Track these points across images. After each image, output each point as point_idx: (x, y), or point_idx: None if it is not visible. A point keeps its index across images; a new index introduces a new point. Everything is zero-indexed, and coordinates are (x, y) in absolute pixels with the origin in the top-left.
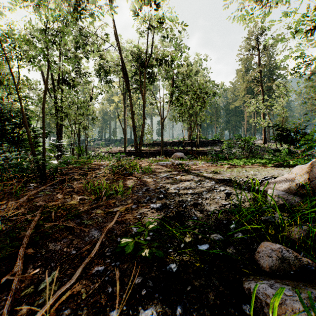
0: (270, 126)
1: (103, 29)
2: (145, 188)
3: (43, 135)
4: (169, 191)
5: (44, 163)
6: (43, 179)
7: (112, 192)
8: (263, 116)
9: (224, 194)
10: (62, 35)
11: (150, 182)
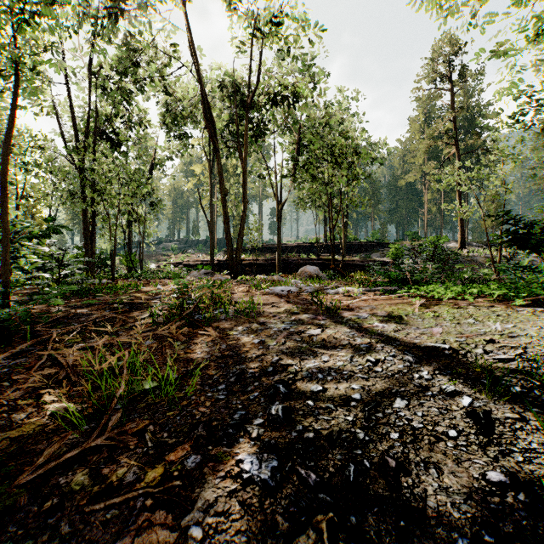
0: (490, 216)
1: (169, 36)
2: (237, 370)
3: (3, 236)
4: (298, 388)
5: (6, 299)
6: (3, 339)
7: (148, 387)
8: (460, 199)
9: (470, 420)
10: (51, 7)
11: (250, 348)
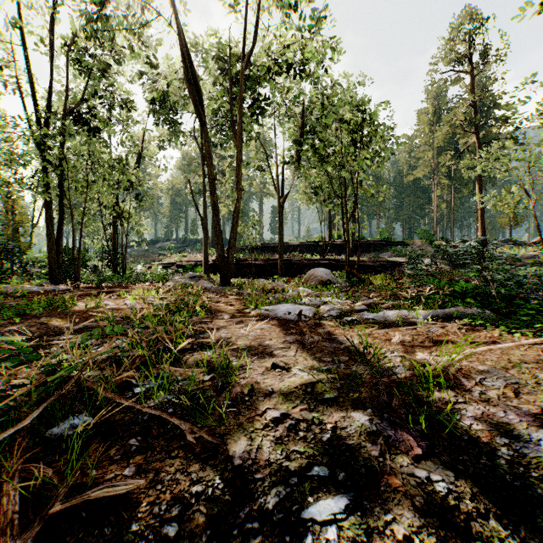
0: None
1: None
2: None
3: None
4: None
5: None
6: None
7: None
8: (481, 193)
9: None
10: None
11: None
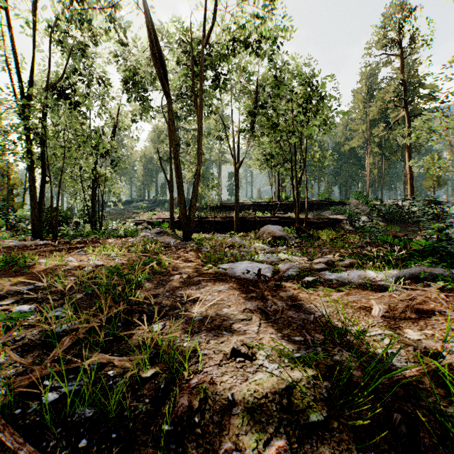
0: None
1: None
2: None
3: None
4: None
5: None
6: None
7: None
8: (410, 159)
9: None
10: None
11: None
